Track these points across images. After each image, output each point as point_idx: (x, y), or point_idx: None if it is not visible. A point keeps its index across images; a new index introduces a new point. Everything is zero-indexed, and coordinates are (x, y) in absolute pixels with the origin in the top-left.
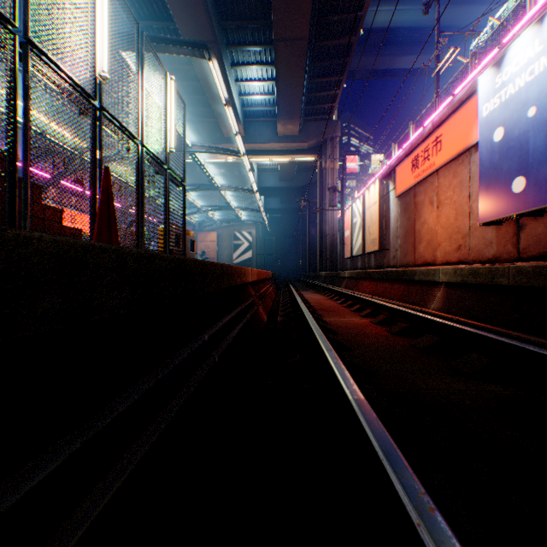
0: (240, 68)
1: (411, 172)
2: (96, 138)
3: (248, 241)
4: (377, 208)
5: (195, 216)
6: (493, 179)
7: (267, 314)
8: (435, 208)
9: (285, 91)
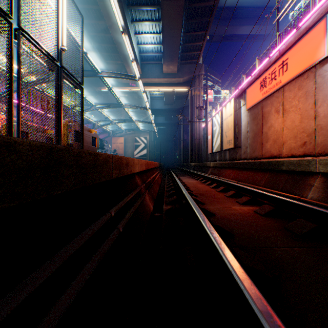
0: (137, 24)
1: (260, 90)
2: None
3: (144, 143)
4: (232, 118)
5: (110, 127)
6: None
7: (153, 201)
8: (281, 115)
9: (168, 40)
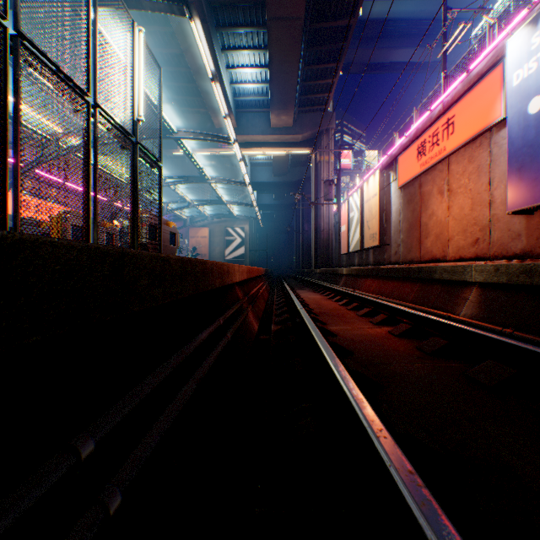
0: (231, 53)
1: (417, 160)
2: (5, 74)
3: (240, 237)
4: (377, 200)
5: (186, 211)
6: (528, 159)
7: (258, 320)
8: (446, 198)
9: (279, 78)
